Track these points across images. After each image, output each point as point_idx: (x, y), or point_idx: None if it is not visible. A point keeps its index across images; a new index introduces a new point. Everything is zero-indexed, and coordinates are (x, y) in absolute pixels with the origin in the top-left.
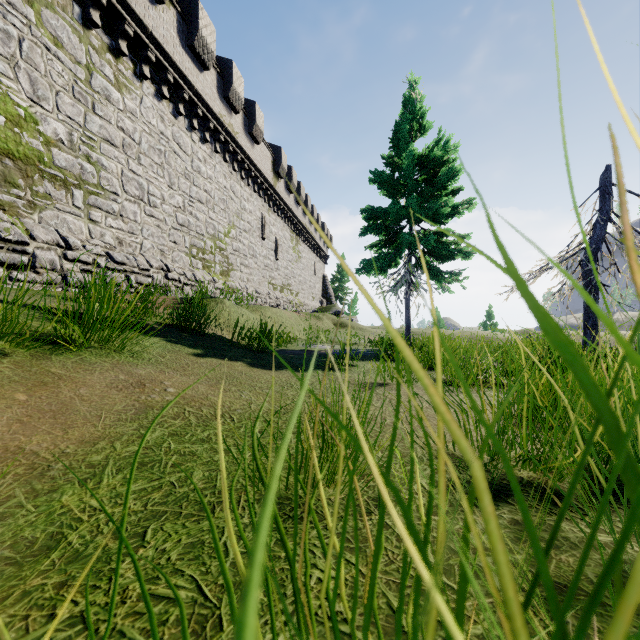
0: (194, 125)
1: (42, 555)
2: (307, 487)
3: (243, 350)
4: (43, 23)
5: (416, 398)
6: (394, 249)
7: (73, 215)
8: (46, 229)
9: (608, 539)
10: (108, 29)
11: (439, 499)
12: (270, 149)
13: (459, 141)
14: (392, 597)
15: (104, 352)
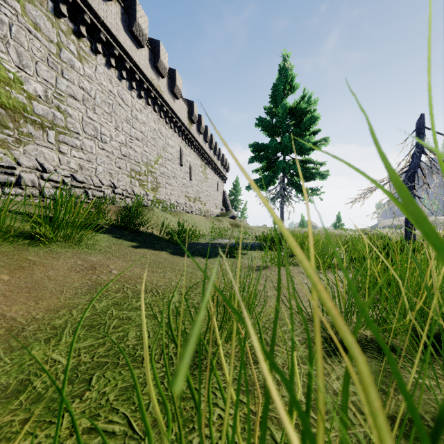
0: (133, 86)
1: (13, 397)
2: (209, 355)
3: (167, 243)
4: (26, 13)
5: (288, 277)
6: (272, 172)
7: (48, 148)
8: (28, 158)
9: (432, 383)
10: (72, 18)
11: (321, 376)
12: (186, 103)
13: (318, 97)
14: (274, 430)
15: (67, 245)
